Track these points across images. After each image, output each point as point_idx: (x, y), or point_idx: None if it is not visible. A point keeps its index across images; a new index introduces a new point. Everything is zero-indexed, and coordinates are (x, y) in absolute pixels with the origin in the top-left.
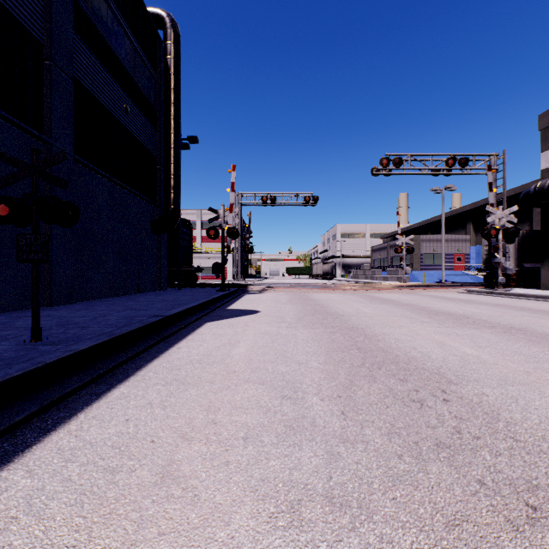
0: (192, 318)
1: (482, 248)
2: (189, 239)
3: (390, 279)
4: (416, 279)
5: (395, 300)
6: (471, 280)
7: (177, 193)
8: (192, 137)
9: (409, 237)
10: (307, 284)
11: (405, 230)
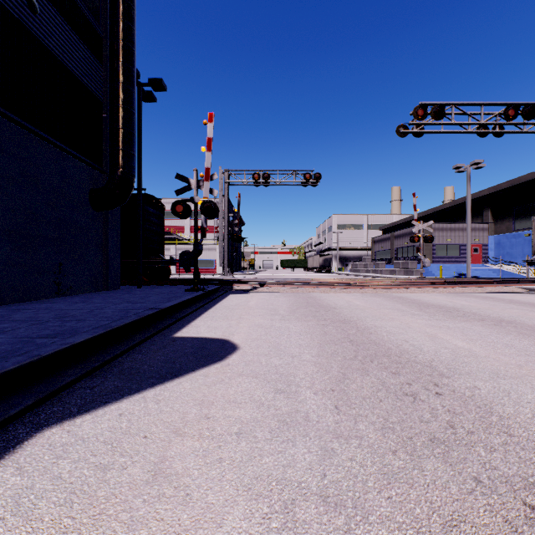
0: (10, 406)
1: (532, 234)
2: (159, 223)
3: (398, 272)
4: (430, 272)
5: (459, 309)
6: (494, 273)
7: (129, 150)
8: (156, 80)
9: (428, 223)
10: (308, 279)
11: (408, 220)
